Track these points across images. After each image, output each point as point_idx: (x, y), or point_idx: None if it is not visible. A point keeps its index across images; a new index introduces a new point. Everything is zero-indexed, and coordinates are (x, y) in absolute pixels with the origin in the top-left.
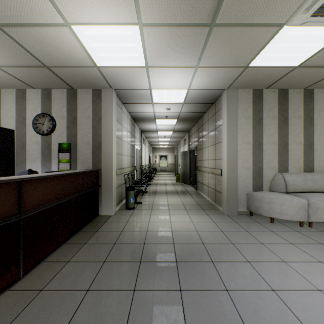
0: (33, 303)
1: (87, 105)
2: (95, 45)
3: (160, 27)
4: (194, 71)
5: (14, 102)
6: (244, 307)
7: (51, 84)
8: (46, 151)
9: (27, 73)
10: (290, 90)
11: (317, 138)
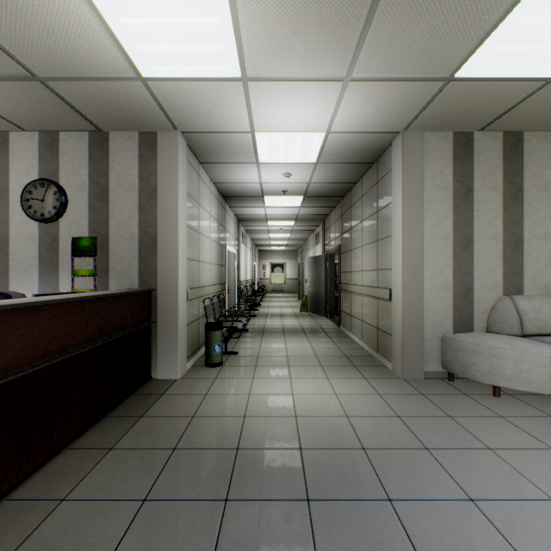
0: None
1: (129, 163)
2: (132, 23)
3: None
4: (340, 89)
5: None
6: None
7: (56, 120)
8: (49, 254)
9: (1, 95)
10: (526, 135)
11: None
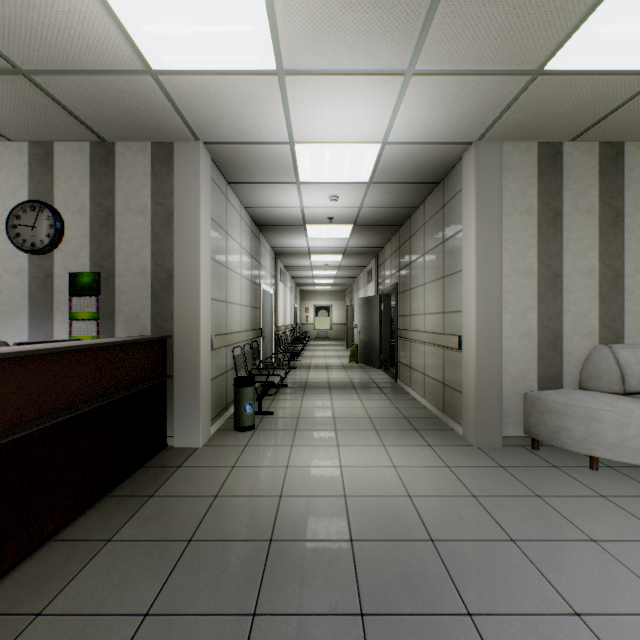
0: None
1: (140, 182)
2: None
3: None
4: (401, 85)
5: None
6: None
7: (48, 127)
8: (41, 293)
9: None
10: (628, 146)
11: None
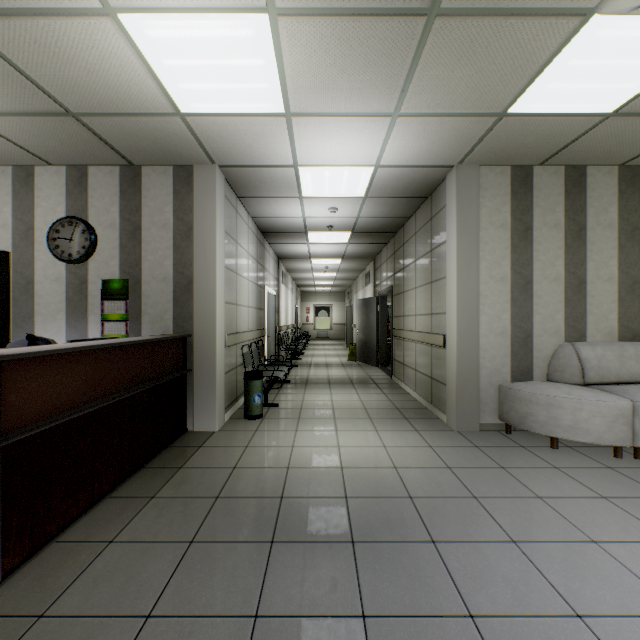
0: None
1: (163, 200)
2: (175, 64)
3: (316, 18)
4: (388, 124)
5: (9, 194)
6: None
7: (86, 154)
8: (77, 297)
9: (31, 130)
10: (590, 169)
11: None
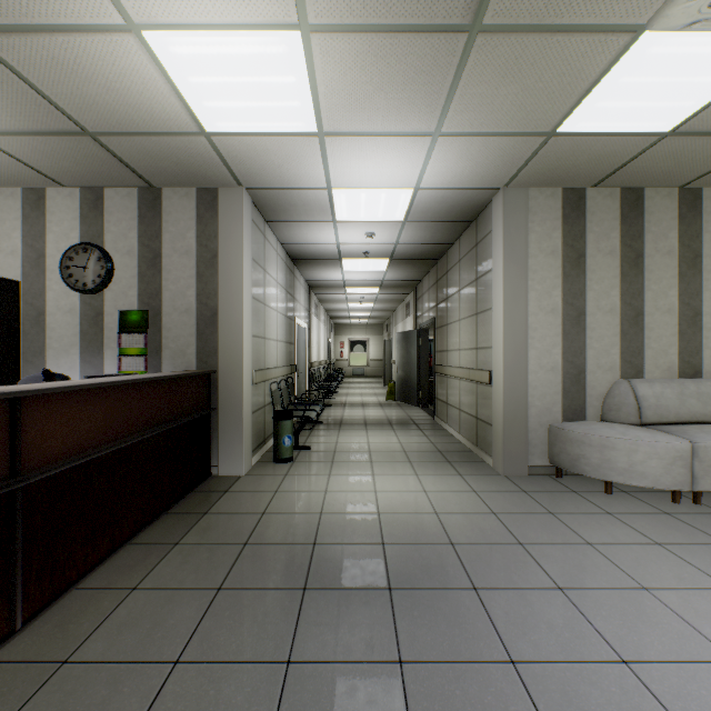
0: (40, 697)
1: (186, 225)
2: (201, 81)
3: (351, 35)
4: (429, 144)
5: (18, 218)
6: (558, 706)
7: (102, 176)
8: (92, 330)
9: (45, 150)
10: (648, 191)
11: (710, 300)
